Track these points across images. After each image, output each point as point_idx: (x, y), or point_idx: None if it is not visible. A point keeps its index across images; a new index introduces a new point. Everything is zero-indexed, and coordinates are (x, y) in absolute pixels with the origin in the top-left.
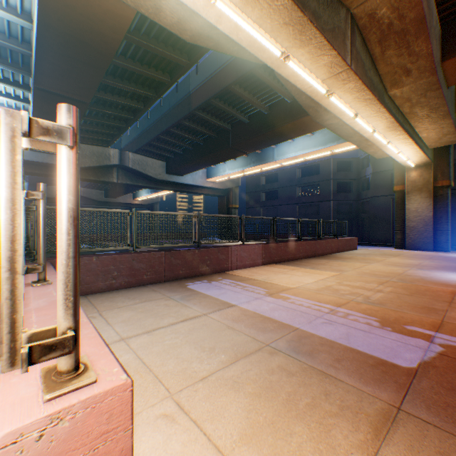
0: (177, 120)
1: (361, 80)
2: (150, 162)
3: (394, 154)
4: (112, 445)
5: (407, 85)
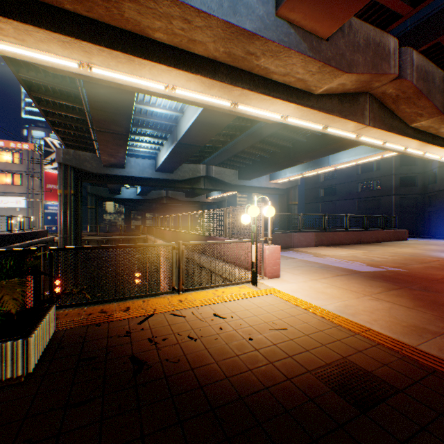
0: (250, 144)
1: (379, 129)
2: (226, 171)
3: (438, 159)
4: (278, 255)
5: (422, 121)
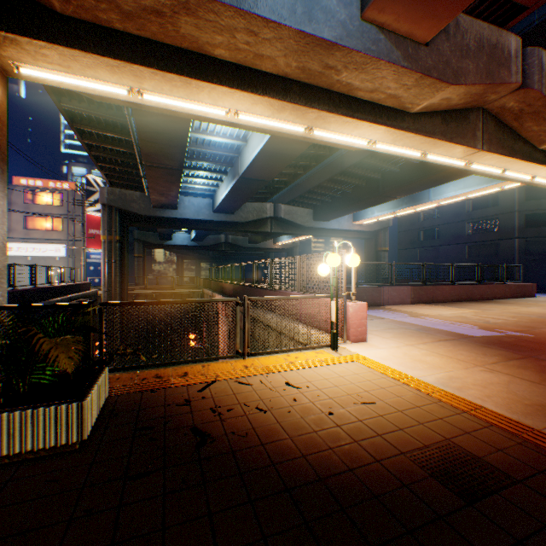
0: (329, 177)
1: (496, 154)
2: (299, 211)
3: None
4: (363, 314)
5: None
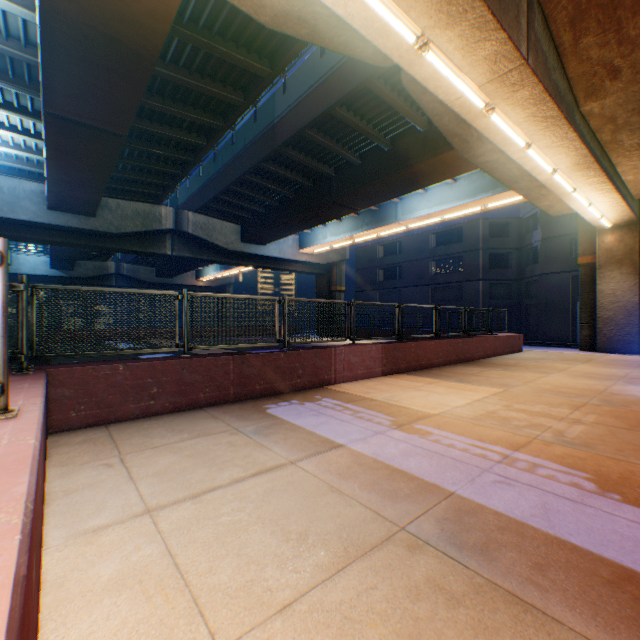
0: (255, 163)
1: (542, 85)
2: (219, 225)
3: (581, 209)
4: None
5: (612, 95)
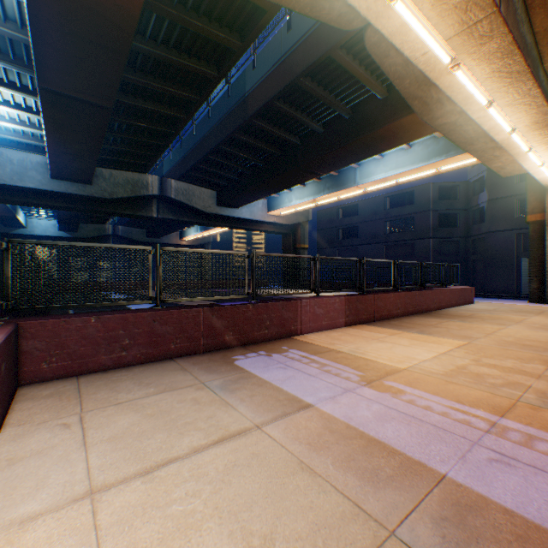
0: (228, 133)
1: (512, 35)
2: (197, 191)
3: (533, 168)
4: None
5: None
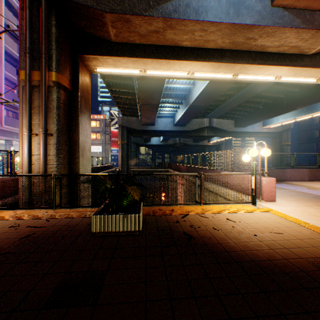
0: (245, 99)
1: None
2: (224, 122)
3: None
4: (272, 185)
5: None
